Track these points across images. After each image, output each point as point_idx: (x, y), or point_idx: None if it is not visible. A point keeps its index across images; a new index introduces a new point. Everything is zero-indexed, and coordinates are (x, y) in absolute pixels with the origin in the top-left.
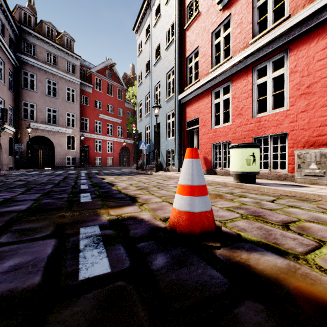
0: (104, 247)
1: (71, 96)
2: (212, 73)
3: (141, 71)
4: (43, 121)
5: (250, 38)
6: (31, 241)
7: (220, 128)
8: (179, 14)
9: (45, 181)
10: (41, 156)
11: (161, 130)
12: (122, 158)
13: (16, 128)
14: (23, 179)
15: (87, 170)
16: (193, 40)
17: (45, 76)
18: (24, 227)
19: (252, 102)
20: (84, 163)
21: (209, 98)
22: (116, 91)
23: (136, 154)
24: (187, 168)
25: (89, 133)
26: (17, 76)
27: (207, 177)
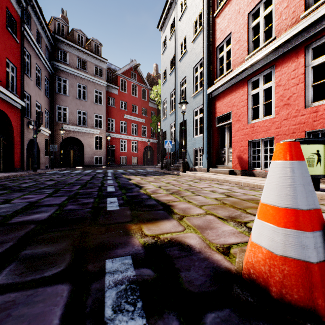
0: (145, 318)
1: (98, 98)
2: (249, 60)
3: (166, 68)
4: (74, 123)
5: (301, 10)
6: (36, 285)
7: (259, 122)
8: (208, 1)
9: (73, 181)
10: (72, 156)
11: (187, 128)
12: (146, 157)
13: (51, 130)
14: (55, 178)
15: (113, 170)
16: (225, 27)
17: (75, 81)
18: (36, 252)
19: (304, 88)
20: (110, 162)
21: (244, 89)
22: (140, 91)
23: (161, 153)
24: (283, 177)
25: (115, 133)
26: (52, 83)
27: (244, 179)
